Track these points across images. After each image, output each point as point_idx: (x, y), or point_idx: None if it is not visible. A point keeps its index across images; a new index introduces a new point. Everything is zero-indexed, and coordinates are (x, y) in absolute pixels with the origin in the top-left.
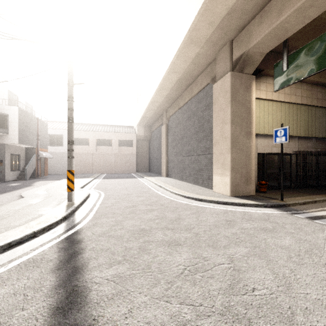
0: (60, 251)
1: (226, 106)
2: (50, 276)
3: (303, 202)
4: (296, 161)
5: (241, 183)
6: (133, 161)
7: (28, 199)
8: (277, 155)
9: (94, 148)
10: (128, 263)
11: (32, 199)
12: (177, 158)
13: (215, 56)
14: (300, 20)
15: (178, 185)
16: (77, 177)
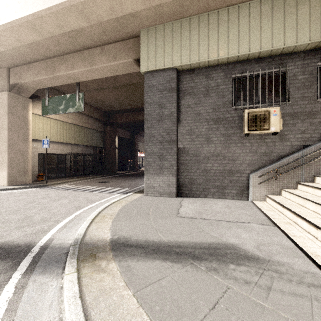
0: None
1: (4, 116)
2: None
3: (59, 183)
4: (70, 159)
5: (18, 175)
6: None
7: None
8: (55, 155)
9: None
10: None
11: None
12: None
13: None
14: (50, 83)
15: None
16: None
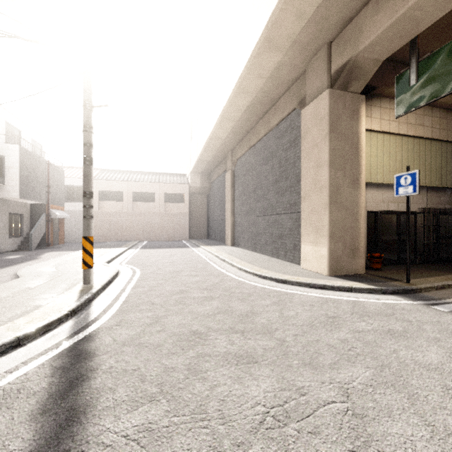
0: (55, 374)
1: (322, 140)
2: (25, 429)
3: (441, 286)
4: (424, 223)
5: (344, 255)
6: (185, 224)
7: (25, 281)
8: (396, 214)
9: (130, 205)
10: (167, 400)
11: (31, 280)
12: (247, 219)
13: (305, 67)
14: (440, 4)
15: (249, 258)
16: (105, 245)
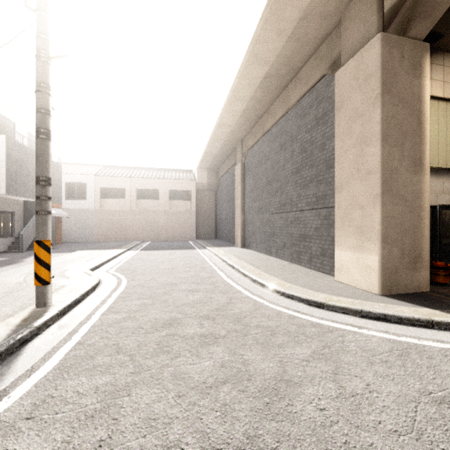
0: None
1: (369, 106)
2: None
3: None
4: None
5: (402, 266)
6: (192, 222)
7: None
8: None
9: (133, 203)
10: None
11: None
12: (260, 217)
13: (340, 16)
14: None
15: (263, 265)
16: (104, 246)
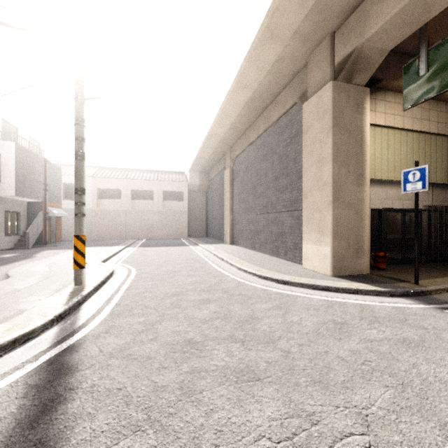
0: (28, 394)
1: (324, 135)
2: None
3: None
4: (429, 221)
5: (348, 255)
6: (184, 222)
7: (14, 281)
8: (400, 211)
9: (128, 203)
10: (154, 430)
11: (21, 280)
12: (246, 217)
13: (306, 60)
14: None
15: (248, 257)
16: (103, 244)
